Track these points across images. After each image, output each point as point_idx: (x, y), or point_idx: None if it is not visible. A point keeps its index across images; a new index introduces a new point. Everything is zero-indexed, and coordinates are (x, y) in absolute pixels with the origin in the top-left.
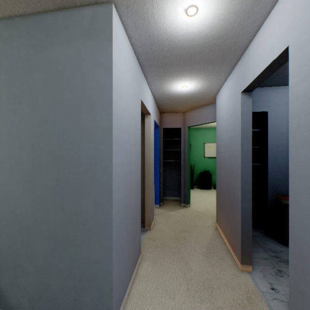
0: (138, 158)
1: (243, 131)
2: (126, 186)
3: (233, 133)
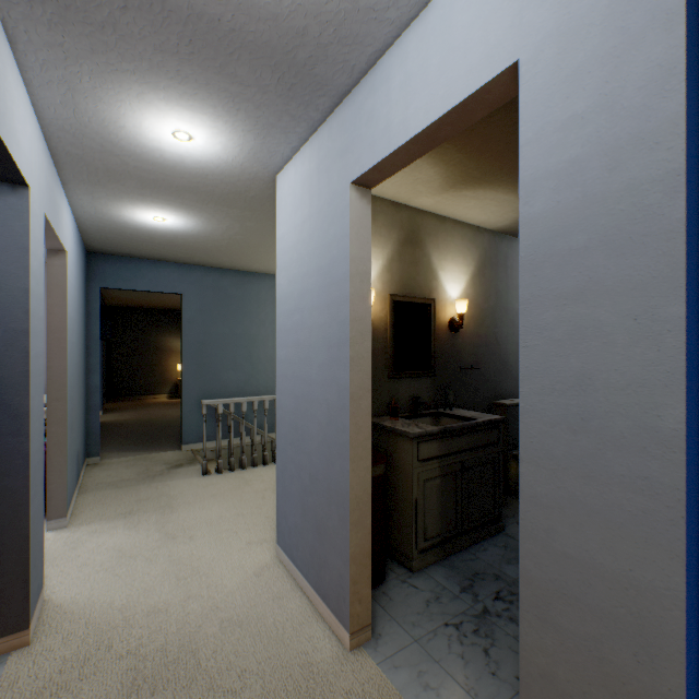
0: (338, 356)
1: None
2: (296, 397)
3: None
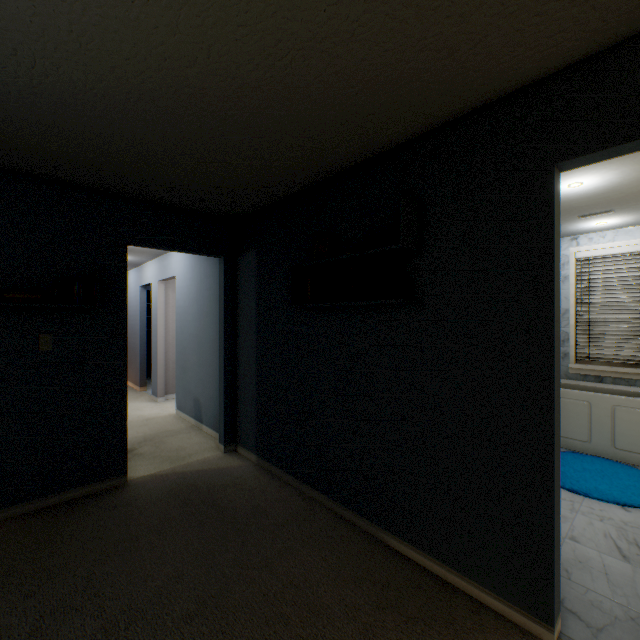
0: None
1: (142, 309)
2: None
3: (137, 309)
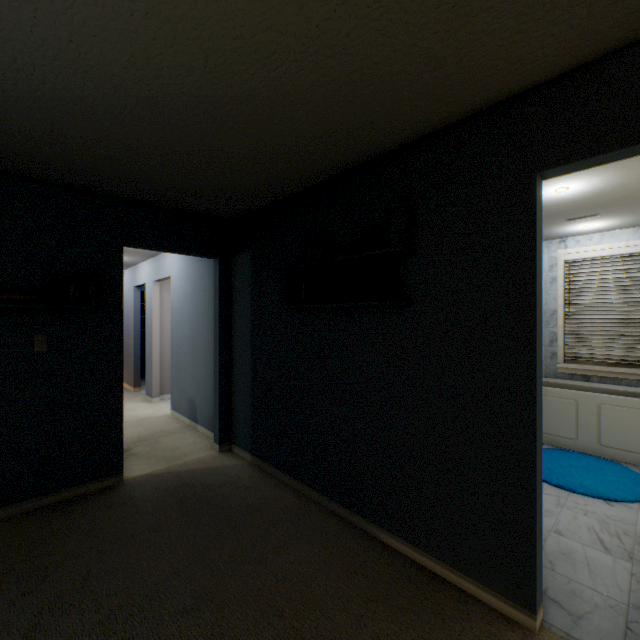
0: None
1: (136, 309)
2: None
3: (131, 309)
